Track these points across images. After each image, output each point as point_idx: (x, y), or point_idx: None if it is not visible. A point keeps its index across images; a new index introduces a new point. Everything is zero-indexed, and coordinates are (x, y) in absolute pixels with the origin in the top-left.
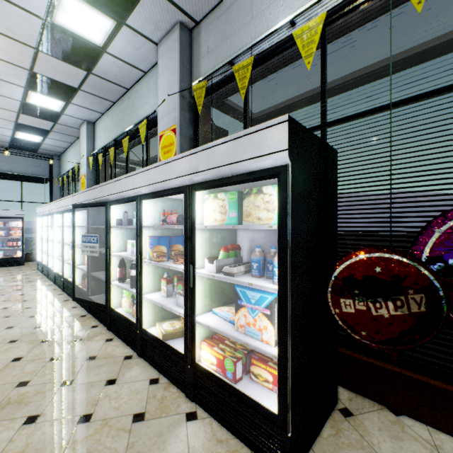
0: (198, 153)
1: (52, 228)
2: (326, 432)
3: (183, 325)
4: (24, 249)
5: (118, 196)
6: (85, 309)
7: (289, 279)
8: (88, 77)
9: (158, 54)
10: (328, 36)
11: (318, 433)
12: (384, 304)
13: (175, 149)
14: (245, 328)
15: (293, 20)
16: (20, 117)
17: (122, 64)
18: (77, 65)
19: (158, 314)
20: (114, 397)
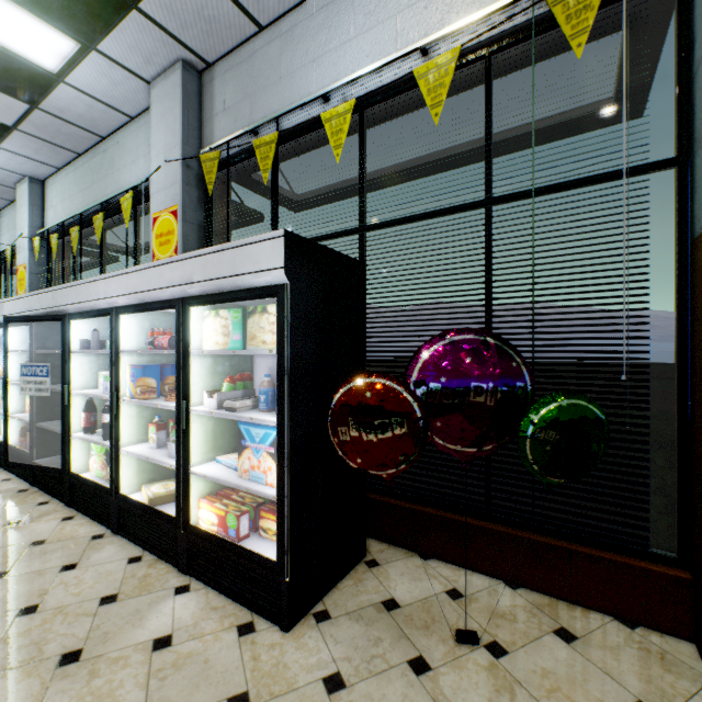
0: (193, 260)
1: None
2: (344, 583)
3: None
4: None
5: (83, 307)
6: (27, 481)
7: (288, 409)
8: (31, 113)
9: (150, 97)
10: (371, 119)
11: (333, 585)
12: (373, 429)
13: (177, 241)
14: (250, 472)
15: (326, 96)
16: None
17: (93, 101)
18: (12, 93)
19: (146, 474)
20: (73, 583)
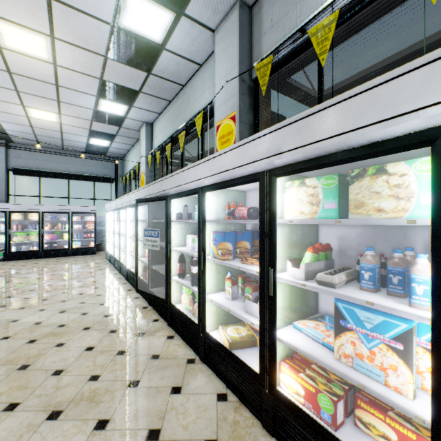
0: (281, 130)
1: (117, 222)
2: None
3: (250, 333)
4: (96, 240)
5: (179, 189)
6: (146, 301)
7: None
8: (148, 78)
9: (215, 41)
10: None
11: None
12: None
13: (234, 138)
14: (354, 360)
15: None
16: (93, 125)
17: (179, 59)
18: (139, 67)
19: (221, 316)
20: (181, 411)
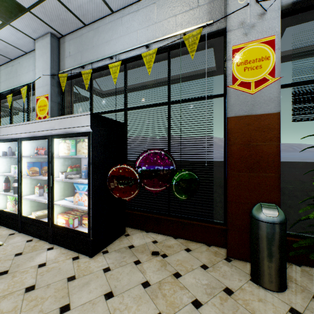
0: (55, 120)
1: None
2: (115, 242)
3: None
4: None
5: (4, 137)
6: None
7: (92, 177)
8: None
9: (35, 46)
10: (130, 66)
11: (111, 242)
12: (122, 183)
13: (48, 109)
14: (78, 202)
15: (111, 57)
16: None
17: (7, 44)
18: None
19: (34, 208)
20: (2, 250)
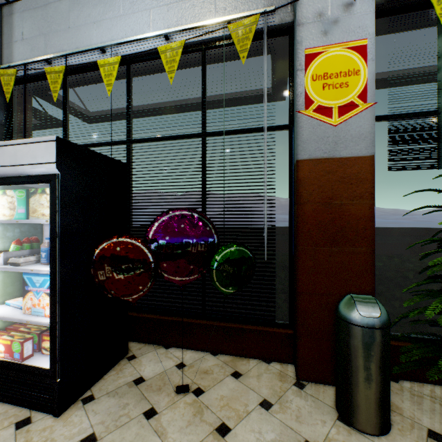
0: None
1: None
2: (109, 374)
3: None
4: None
5: None
6: None
7: (60, 261)
8: None
9: None
10: (137, 71)
11: (100, 377)
12: (121, 271)
13: None
14: (32, 309)
15: (103, 49)
16: None
17: None
18: None
19: None
20: None
